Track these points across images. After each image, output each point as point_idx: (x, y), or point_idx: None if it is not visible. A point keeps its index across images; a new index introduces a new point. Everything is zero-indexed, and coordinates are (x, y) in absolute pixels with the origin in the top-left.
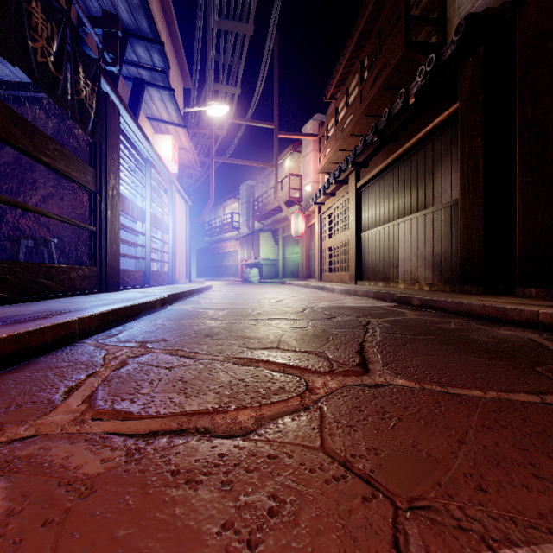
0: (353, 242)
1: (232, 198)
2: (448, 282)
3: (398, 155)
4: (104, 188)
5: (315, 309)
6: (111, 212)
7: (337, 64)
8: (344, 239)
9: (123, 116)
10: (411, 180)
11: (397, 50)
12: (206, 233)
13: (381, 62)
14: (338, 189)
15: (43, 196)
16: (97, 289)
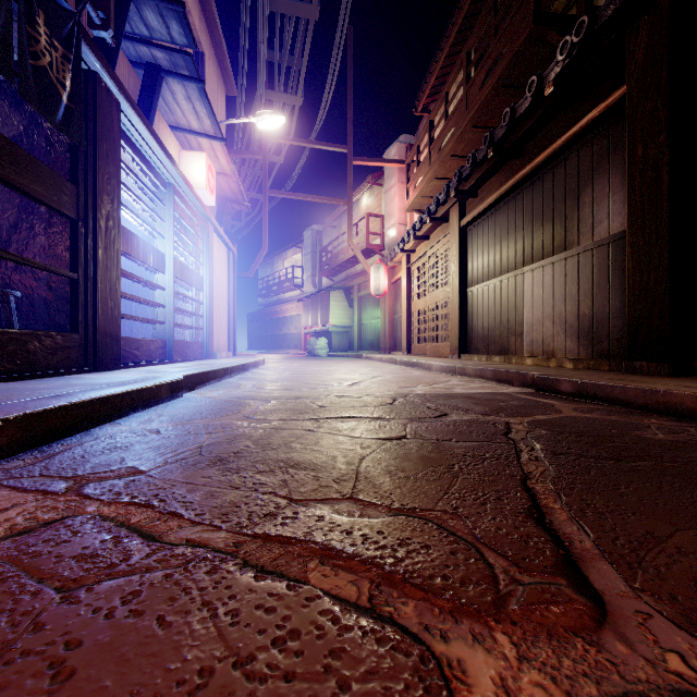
0: (456, 301)
1: (293, 247)
2: (603, 357)
3: (524, 175)
4: (93, 216)
5: (411, 399)
6: (105, 253)
7: (432, 62)
8: (442, 298)
9: (127, 113)
10: (543, 210)
11: (522, 27)
12: (259, 293)
13: (497, 49)
14: (433, 230)
15: (2, 228)
16: (79, 366)
